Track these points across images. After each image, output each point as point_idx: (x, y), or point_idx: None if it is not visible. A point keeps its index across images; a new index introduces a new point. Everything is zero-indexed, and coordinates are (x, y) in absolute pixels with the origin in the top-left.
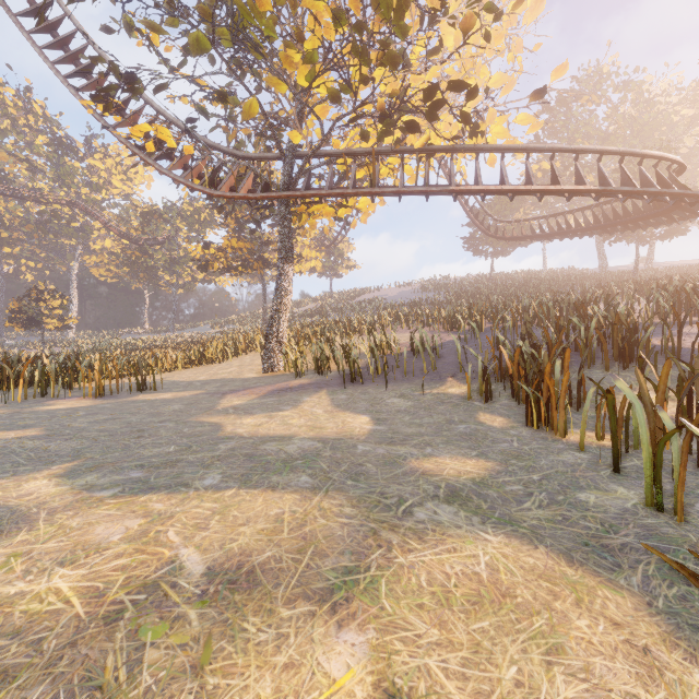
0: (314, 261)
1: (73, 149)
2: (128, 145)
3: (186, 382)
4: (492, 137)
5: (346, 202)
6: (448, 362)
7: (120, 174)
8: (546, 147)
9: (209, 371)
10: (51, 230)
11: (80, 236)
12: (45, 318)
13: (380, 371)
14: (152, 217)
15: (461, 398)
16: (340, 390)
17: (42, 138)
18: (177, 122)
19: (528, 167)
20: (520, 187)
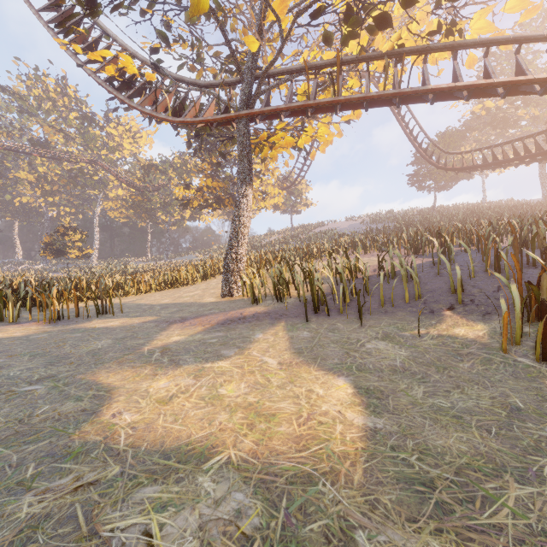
0: (276, 198)
1: (95, 120)
2: (103, 85)
3: (148, 306)
4: (471, 35)
5: (307, 116)
6: (433, 288)
7: (129, 138)
8: (545, 35)
9: (175, 294)
10: (80, 183)
11: (100, 187)
12: (68, 249)
13: (348, 299)
14: (151, 170)
15: (485, 346)
16: (301, 323)
17: (74, 114)
18: (147, 61)
19: (519, 61)
20: (518, 77)
